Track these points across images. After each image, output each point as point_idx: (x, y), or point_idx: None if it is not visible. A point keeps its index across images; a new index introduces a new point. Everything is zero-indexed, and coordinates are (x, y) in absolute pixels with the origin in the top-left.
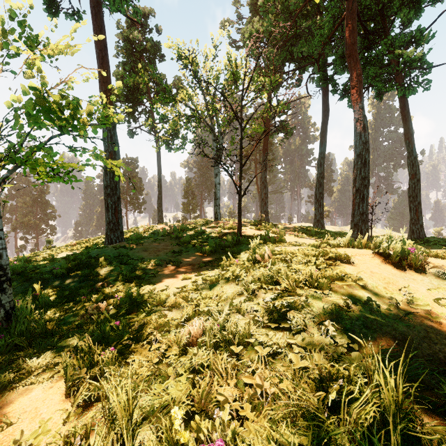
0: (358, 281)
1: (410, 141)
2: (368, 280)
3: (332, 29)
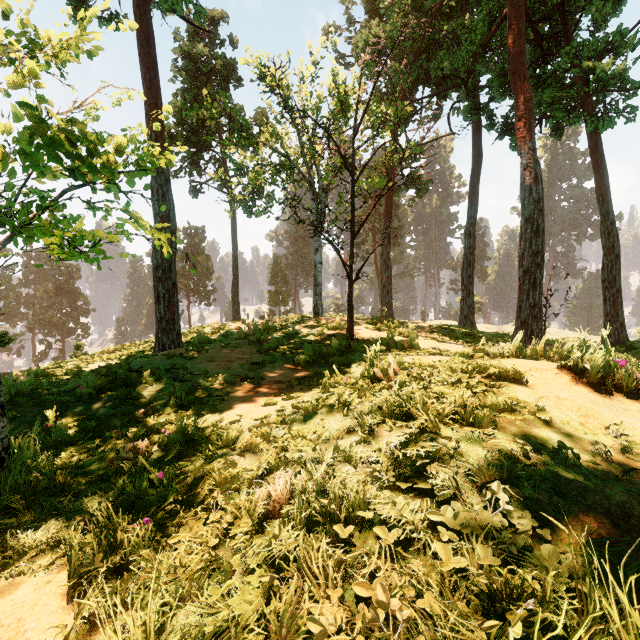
0: (538, 414)
1: (605, 199)
2: (554, 411)
3: (487, 34)
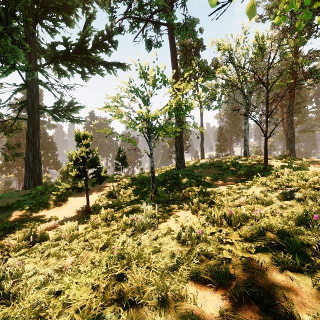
0: None
1: None
2: None
3: None
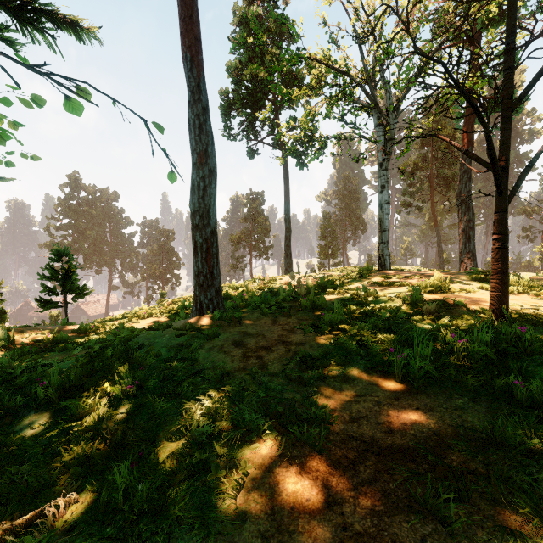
0: None
1: None
2: None
3: None
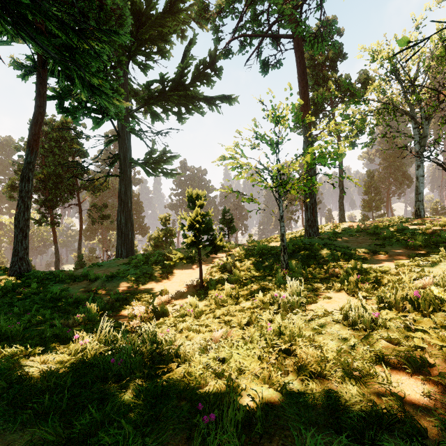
0: None
1: None
2: None
3: None
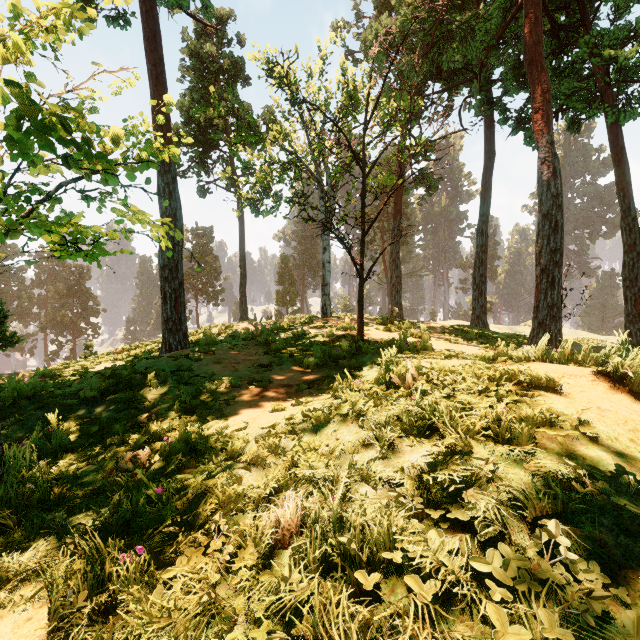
0: (582, 428)
1: (626, 194)
2: (598, 425)
3: (501, 25)
